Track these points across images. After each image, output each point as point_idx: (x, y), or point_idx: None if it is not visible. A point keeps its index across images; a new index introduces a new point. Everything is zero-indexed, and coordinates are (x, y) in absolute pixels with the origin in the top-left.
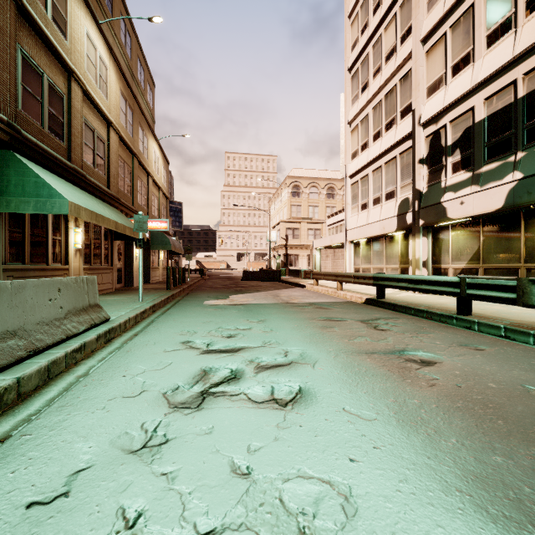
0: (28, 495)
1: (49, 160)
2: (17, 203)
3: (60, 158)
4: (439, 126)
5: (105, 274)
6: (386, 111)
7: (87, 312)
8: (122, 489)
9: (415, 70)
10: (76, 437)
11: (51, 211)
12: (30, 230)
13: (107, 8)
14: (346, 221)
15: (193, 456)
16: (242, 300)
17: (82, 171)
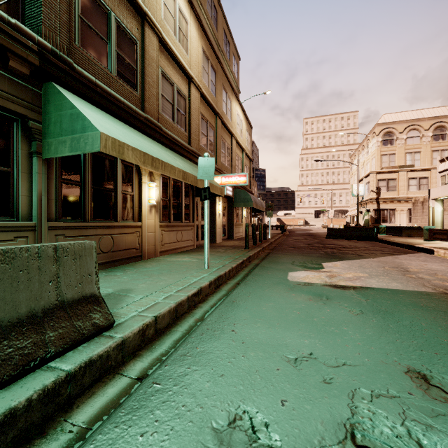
0: None
1: (112, 103)
2: (56, 145)
3: (129, 105)
4: None
5: (185, 231)
6: None
7: (41, 322)
8: None
9: None
10: None
11: (84, 149)
12: (92, 183)
13: None
14: None
15: None
16: (349, 276)
17: (157, 123)
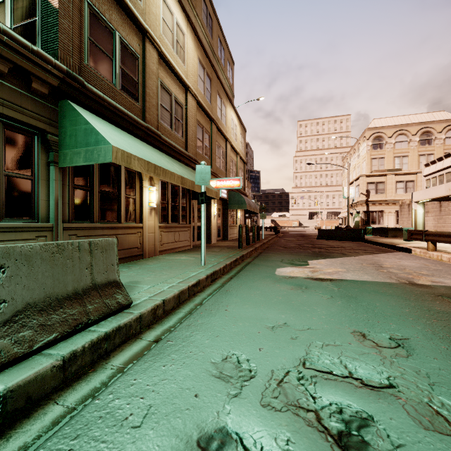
0: None
1: (117, 115)
2: (71, 155)
3: (132, 116)
4: None
5: (183, 232)
6: None
7: (82, 298)
8: None
9: None
10: None
11: (97, 160)
12: (100, 188)
13: None
14: None
15: None
16: (329, 271)
17: (156, 131)
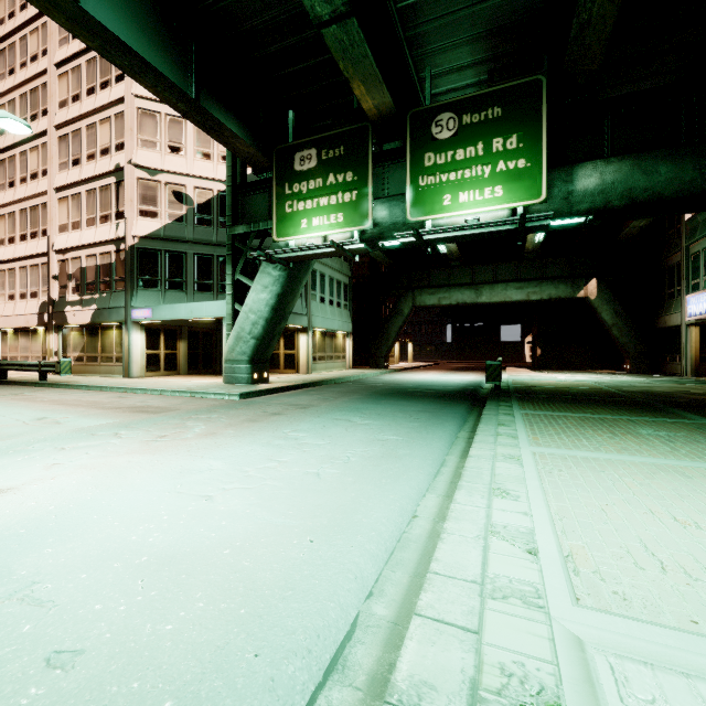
0: None
1: None
2: None
3: None
4: (66, 258)
5: None
6: (31, 221)
7: None
8: None
9: (51, 208)
10: None
11: None
12: None
13: None
14: None
15: None
16: None
17: None
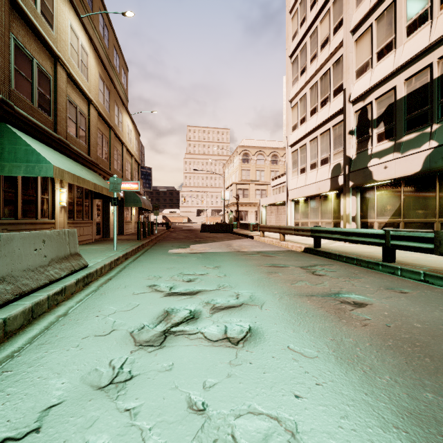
0: (3, 430)
1: (38, 131)
2: (10, 167)
3: (47, 130)
4: (366, 103)
5: (86, 227)
6: (321, 91)
7: (68, 260)
8: (88, 425)
9: (346, 56)
10: (51, 373)
11: (39, 174)
12: (22, 190)
13: (88, 5)
14: (287, 182)
15: (154, 392)
16: (201, 249)
17: (66, 141)
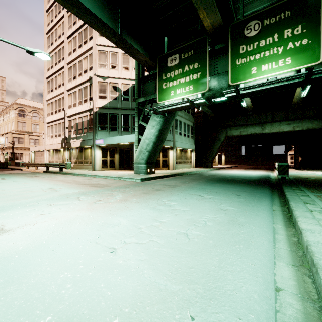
0: None
1: None
2: None
3: None
4: (71, 119)
5: None
6: (59, 105)
7: None
8: None
9: (65, 98)
10: None
11: None
12: None
13: None
14: (45, 141)
15: None
16: None
17: None
